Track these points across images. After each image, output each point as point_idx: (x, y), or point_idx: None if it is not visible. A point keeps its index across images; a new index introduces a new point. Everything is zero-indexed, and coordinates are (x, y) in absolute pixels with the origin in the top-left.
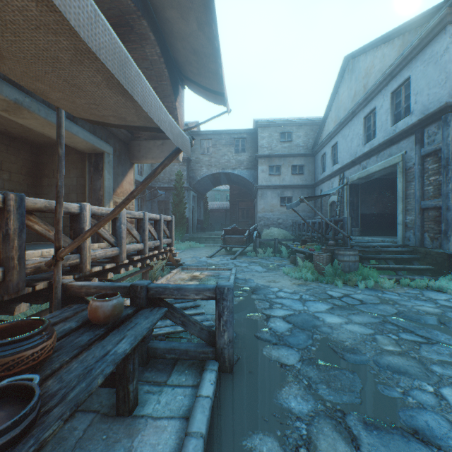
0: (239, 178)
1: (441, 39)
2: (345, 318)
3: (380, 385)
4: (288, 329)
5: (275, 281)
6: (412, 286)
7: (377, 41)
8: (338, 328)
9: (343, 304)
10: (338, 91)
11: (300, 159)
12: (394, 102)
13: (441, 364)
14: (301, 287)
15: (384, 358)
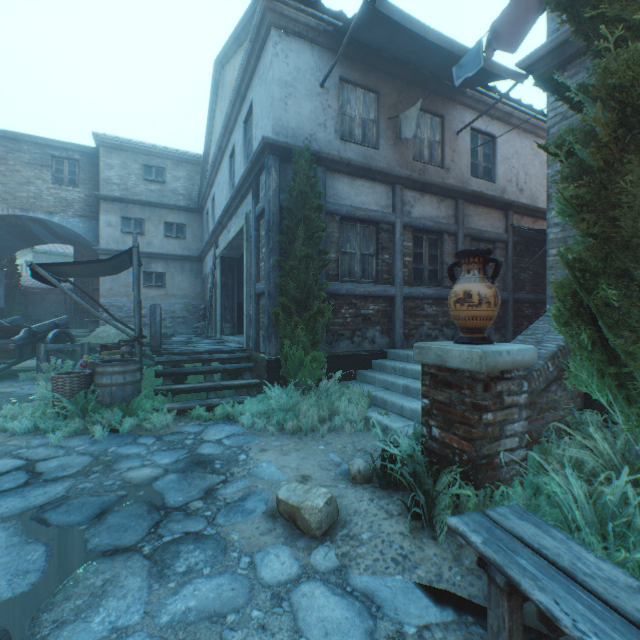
0: (71, 232)
1: (268, 48)
2: None
3: None
4: None
5: None
6: (207, 417)
7: (232, 42)
8: None
9: None
10: (216, 116)
11: (180, 214)
12: (248, 138)
13: None
14: None
15: None
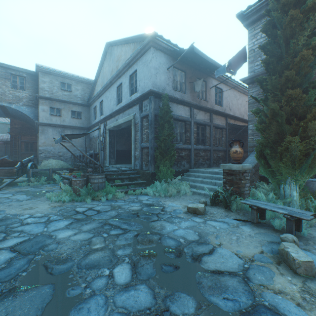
0: (19, 113)
1: (149, 54)
2: (77, 229)
3: (70, 288)
4: (8, 260)
5: (32, 208)
6: (134, 194)
7: (123, 40)
8: (65, 241)
9: (83, 217)
10: (103, 65)
11: (79, 107)
12: (131, 82)
13: (124, 247)
14: (56, 208)
15: (88, 257)
